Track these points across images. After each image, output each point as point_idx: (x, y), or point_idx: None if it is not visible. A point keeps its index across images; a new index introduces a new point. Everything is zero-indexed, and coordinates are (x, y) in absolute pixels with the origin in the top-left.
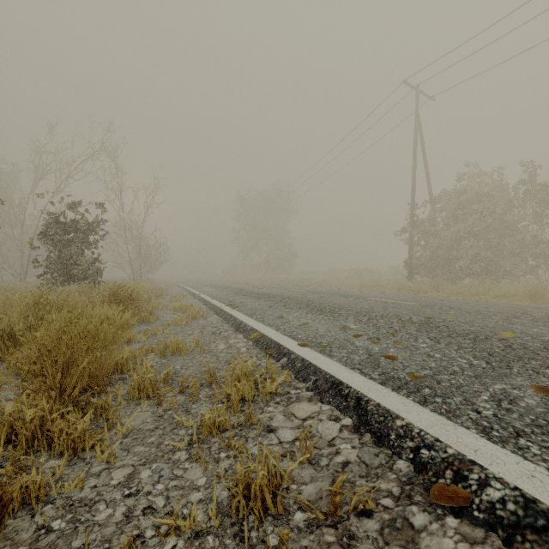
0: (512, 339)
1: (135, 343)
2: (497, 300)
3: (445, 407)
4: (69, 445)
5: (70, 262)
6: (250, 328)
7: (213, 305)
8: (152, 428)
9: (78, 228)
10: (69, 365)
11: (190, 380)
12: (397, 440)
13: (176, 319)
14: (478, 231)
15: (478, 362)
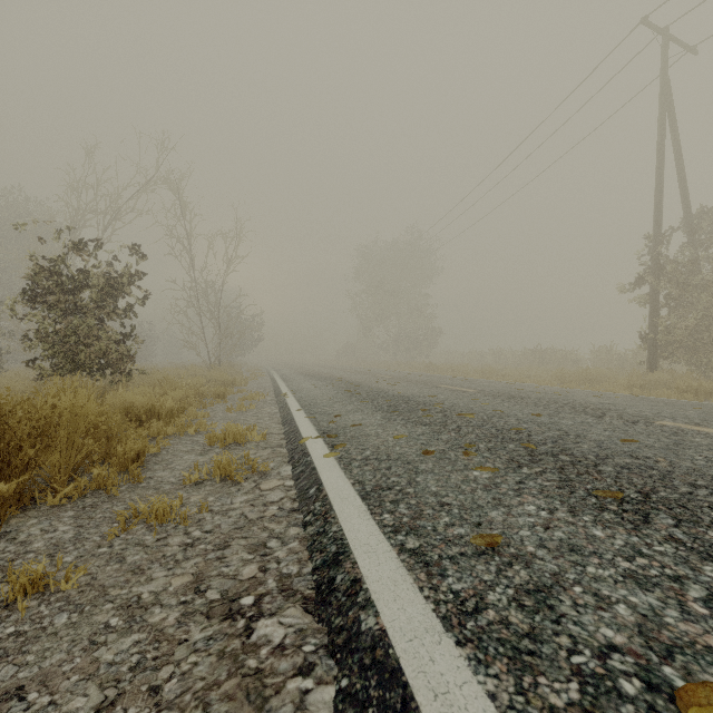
0: None
1: None
2: None
3: None
4: None
5: (73, 340)
6: (374, 637)
7: (293, 430)
8: None
9: (87, 283)
10: None
11: None
12: None
13: (156, 500)
14: None
15: None
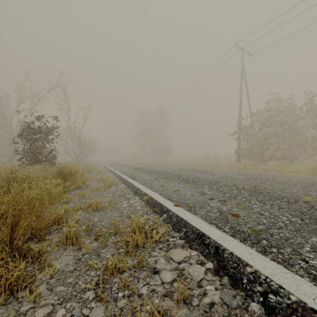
0: (312, 202)
1: (70, 203)
2: (292, 174)
3: (281, 257)
4: (6, 288)
5: (37, 152)
6: (143, 192)
7: (121, 177)
8: (72, 269)
9: (41, 131)
10: (16, 224)
11: (102, 231)
12: (249, 284)
13: (98, 186)
14: (279, 133)
15: (295, 219)
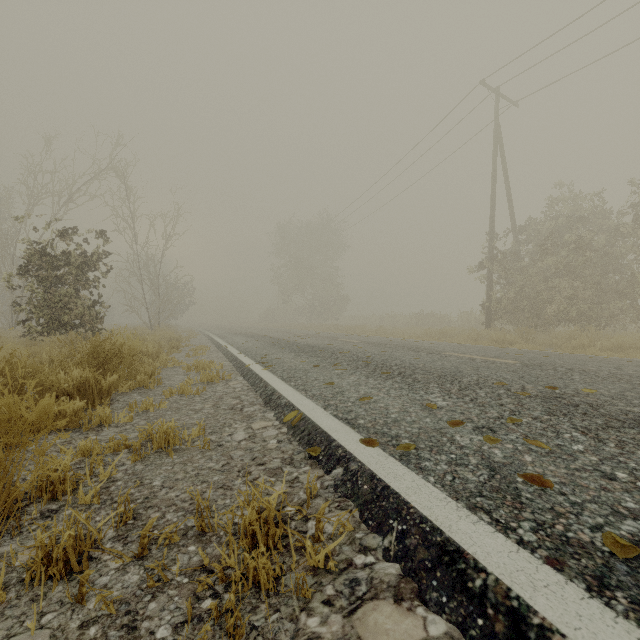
0: None
1: (107, 429)
2: (611, 355)
3: None
4: None
5: (60, 306)
6: (286, 402)
7: (239, 362)
8: None
9: (70, 262)
10: None
11: (160, 530)
12: None
13: (182, 385)
14: (574, 266)
15: None
